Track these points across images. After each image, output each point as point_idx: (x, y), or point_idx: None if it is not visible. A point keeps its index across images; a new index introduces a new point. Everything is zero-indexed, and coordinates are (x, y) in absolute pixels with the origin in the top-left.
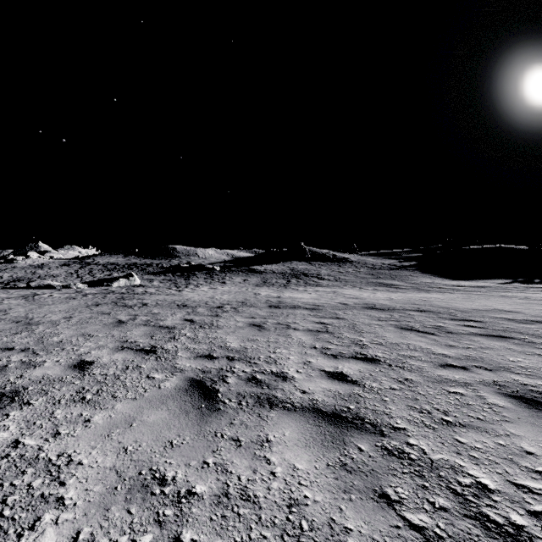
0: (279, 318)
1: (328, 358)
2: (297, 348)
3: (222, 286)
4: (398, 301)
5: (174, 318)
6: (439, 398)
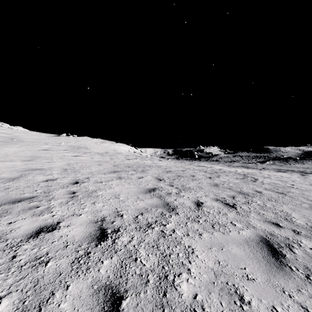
0: None
1: None
2: None
3: (303, 164)
4: None
5: (300, 168)
6: None
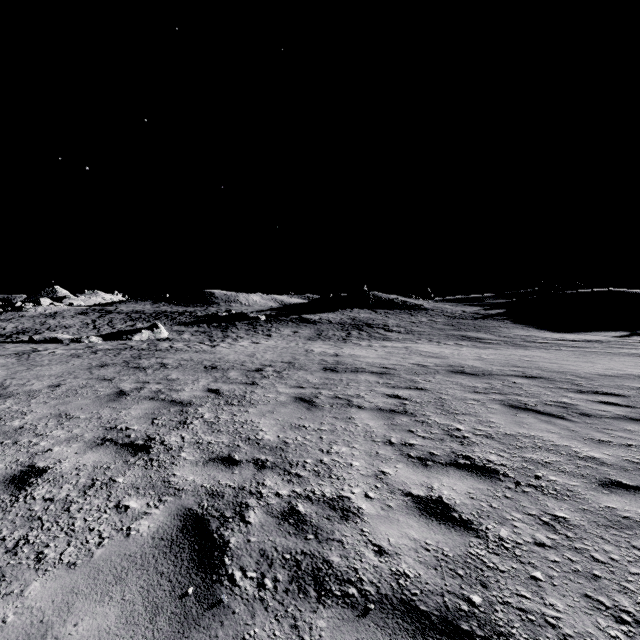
0: (336, 389)
1: (413, 466)
2: (364, 444)
3: (266, 340)
4: (492, 361)
5: (194, 386)
6: (638, 574)
